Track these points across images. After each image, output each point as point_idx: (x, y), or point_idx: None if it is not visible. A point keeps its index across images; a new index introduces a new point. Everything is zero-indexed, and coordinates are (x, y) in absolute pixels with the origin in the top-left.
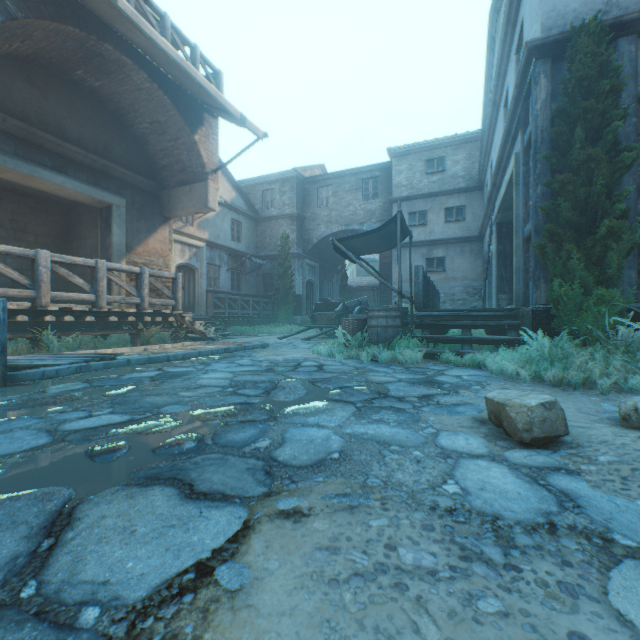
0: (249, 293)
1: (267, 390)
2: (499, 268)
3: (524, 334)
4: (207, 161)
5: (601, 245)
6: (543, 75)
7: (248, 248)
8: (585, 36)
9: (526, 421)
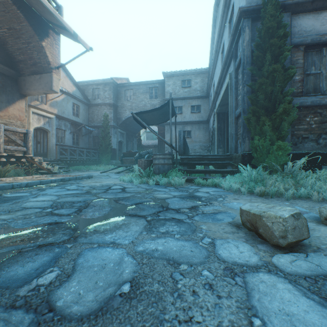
0: (84, 147)
1: (80, 209)
2: (218, 135)
3: (240, 167)
4: (52, 60)
5: (279, 118)
6: (247, 27)
7: (84, 121)
8: (270, 6)
9: (282, 229)
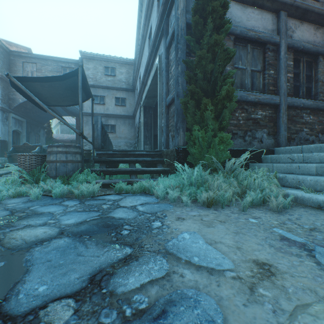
0: None
1: None
2: (145, 131)
3: (178, 165)
4: None
5: (221, 104)
6: None
7: None
8: None
9: None
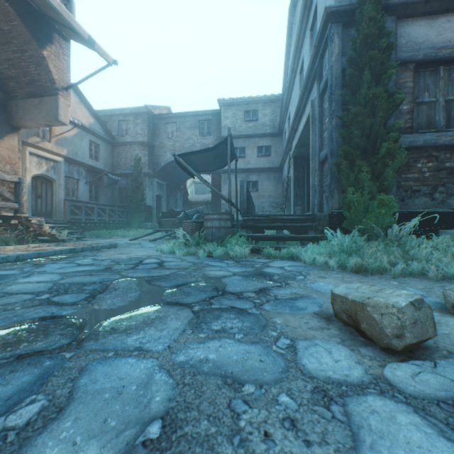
0: (106, 203)
1: (93, 294)
2: (295, 188)
3: (328, 231)
4: (57, 78)
5: (382, 163)
6: (337, 35)
7: (105, 166)
8: (368, 5)
9: (397, 325)
